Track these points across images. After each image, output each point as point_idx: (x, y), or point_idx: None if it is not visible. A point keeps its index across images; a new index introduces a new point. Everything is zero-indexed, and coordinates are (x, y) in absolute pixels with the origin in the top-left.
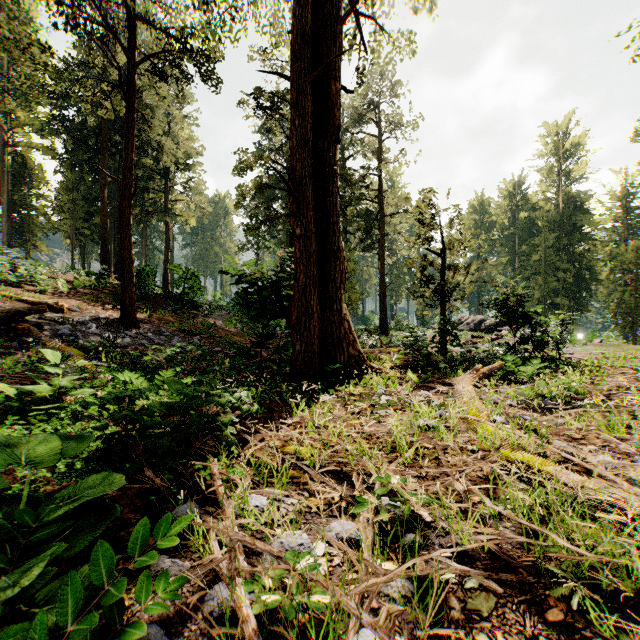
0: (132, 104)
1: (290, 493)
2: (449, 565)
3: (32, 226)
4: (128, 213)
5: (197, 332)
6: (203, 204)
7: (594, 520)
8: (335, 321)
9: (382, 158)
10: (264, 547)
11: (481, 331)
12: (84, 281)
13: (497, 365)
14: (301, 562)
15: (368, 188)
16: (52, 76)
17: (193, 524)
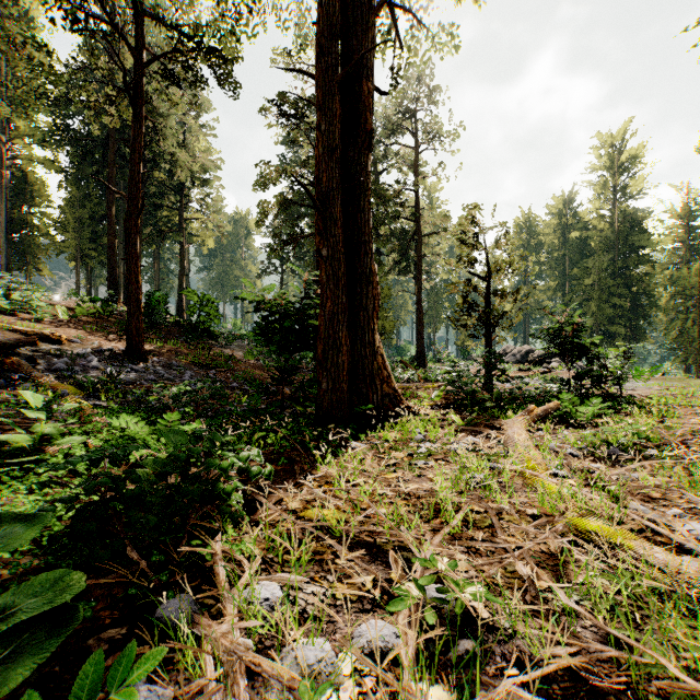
0: (139, 110)
1: (310, 577)
2: (519, 696)
3: (33, 247)
4: (135, 232)
5: (213, 365)
6: (221, 223)
7: (696, 617)
8: (367, 355)
9: (419, 172)
10: (272, 669)
11: (528, 363)
12: (88, 308)
13: (553, 405)
14: (320, 699)
15: (403, 205)
16: (49, 78)
17: (179, 634)
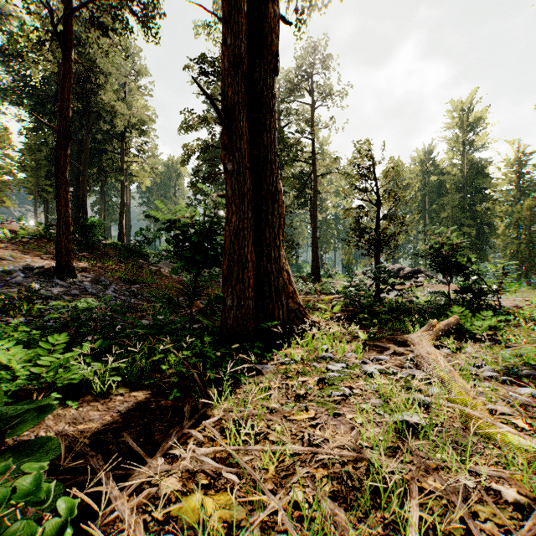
0: (68, 51)
1: None
2: None
3: None
4: (64, 161)
5: (139, 280)
6: (155, 165)
7: None
8: (273, 271)
9: (314, 125)
10: None
11: (400, 278)
12: (33, 231)
13: (453, 320)
14: None
15: (302, 150)
16: None
17: None
